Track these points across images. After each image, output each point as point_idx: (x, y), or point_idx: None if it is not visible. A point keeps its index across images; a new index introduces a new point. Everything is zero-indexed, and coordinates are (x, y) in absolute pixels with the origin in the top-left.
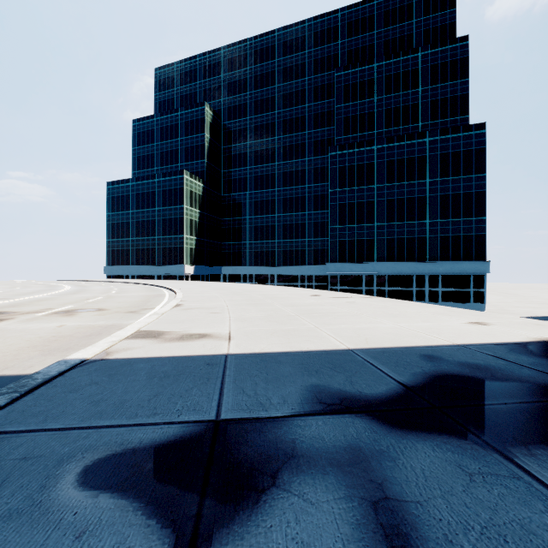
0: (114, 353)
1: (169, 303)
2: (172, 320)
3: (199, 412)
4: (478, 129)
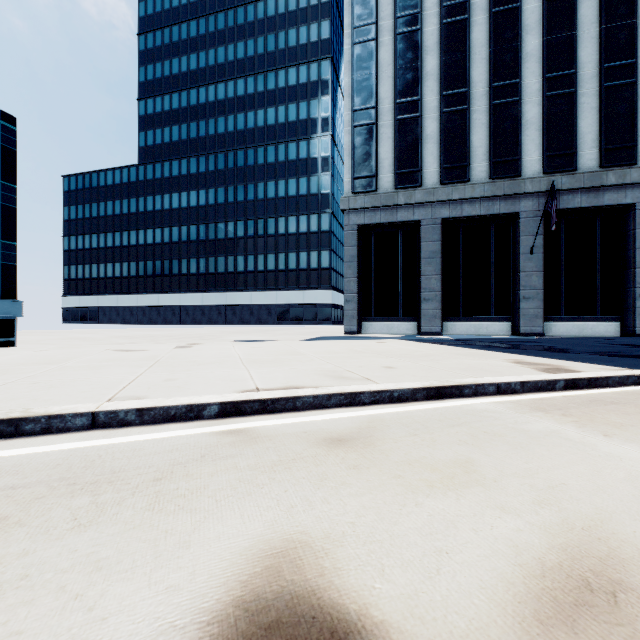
0: (618, 369)
1: (239, 397)
2: (479, 373)
3: (611, 357)
4: (7, 121)
